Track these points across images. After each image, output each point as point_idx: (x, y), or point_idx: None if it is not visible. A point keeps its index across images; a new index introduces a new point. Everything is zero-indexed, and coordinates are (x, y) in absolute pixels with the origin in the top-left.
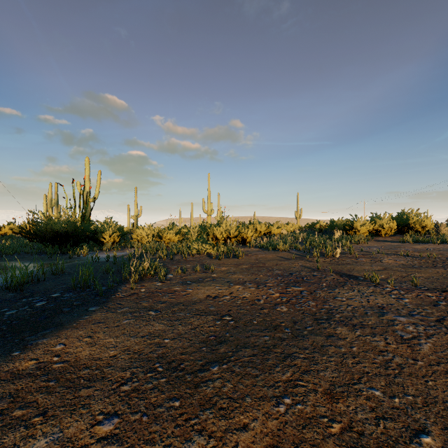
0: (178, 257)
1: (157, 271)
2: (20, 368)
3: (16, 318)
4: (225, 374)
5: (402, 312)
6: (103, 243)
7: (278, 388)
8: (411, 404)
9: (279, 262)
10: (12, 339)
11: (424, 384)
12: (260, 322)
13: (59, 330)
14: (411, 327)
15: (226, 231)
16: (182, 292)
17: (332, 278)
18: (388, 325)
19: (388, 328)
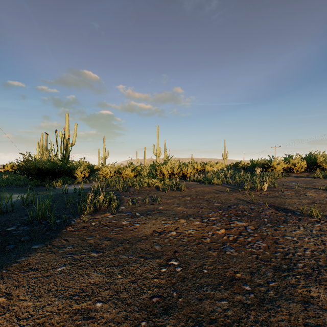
0: (132, 189)
1: (111, 203)
2: None
3: None
4: None
5: None
6: (76, 178)
7: None
8: None
9: (216, 195)
10: None
11: None
12: (210, 271)
13: None
14: None
15: (171, 168)
16: (129, 227)
17: (270, 212)
18: None
19: None
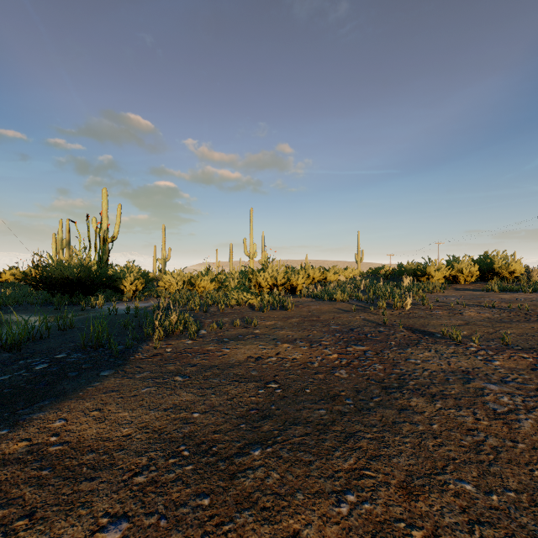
0: (214, 308)
1: (187, 327)
2: (7, 451)
3: (9, 386)
4: (270, 461)
5: (492, 378)
6: (123, 292)
7: (339, 480)
8: (515, 503)
9: (337, 315)
10: (0, 412)
11: (529, 475)
12: (313, 390)
13: (60, 401)
14: (505, 397)
15: (272, 277)
16: (217, 353)
17: (402, 334)
18: (476, 395)
19: (477, 399)
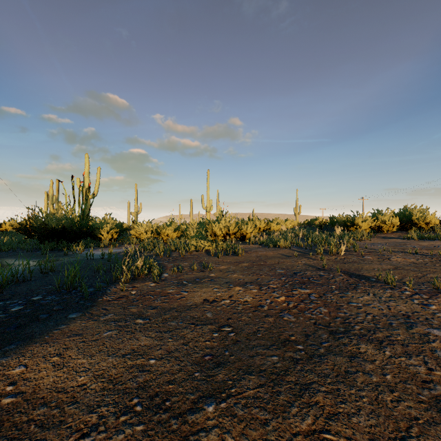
0: (176, 254)
1: (151, 270)
2: None
3: None
4: (224, 420)
5: (433, 323)
6: (101, 240)
7: None
8: None
9: (281, 260)
10: None
11: None
12: (265, 334)
13: (25, 345)
14: None
15: (225, 227)
16: (176, 295)
17: (341, 278)
18: (422, 342)
19: (424, 346)
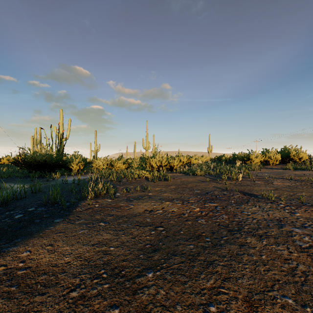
0: (125, 180)
1: (108, 191)
2: None
3: None
4: (159, 281)
5: (296, 224)
6: (71, 170)
7: (204, 296)
8: None
9: (198, 184)
10: None
11: None
12: (185, 232)
13: (28, 239)
14: (306, 237)
15: (159, 161)
16: (126, 207)
17: (238, 196)
18: (287, 236)
19: (288, 238)
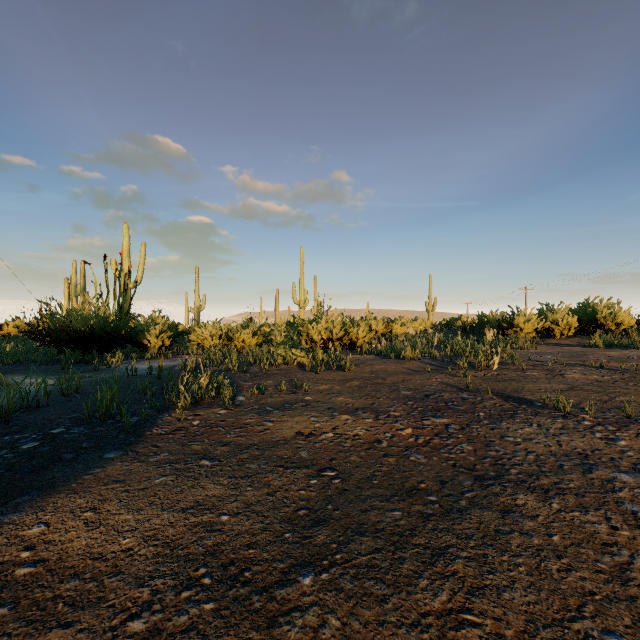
0: (256, 368)
1: (220, 392)
2: None
3: None
4: (326, 596)
5: (621, 465)
6: (146, 348)
7: (428, 631)
8: None
9: (407, 377)
10: None
11: None
12: (383, 481)
13: (45, 496)
14: None
15: (326, 330)
16: (257, 427)
17: (492, 403)
18: (604, 491)
19: (607, 496)
